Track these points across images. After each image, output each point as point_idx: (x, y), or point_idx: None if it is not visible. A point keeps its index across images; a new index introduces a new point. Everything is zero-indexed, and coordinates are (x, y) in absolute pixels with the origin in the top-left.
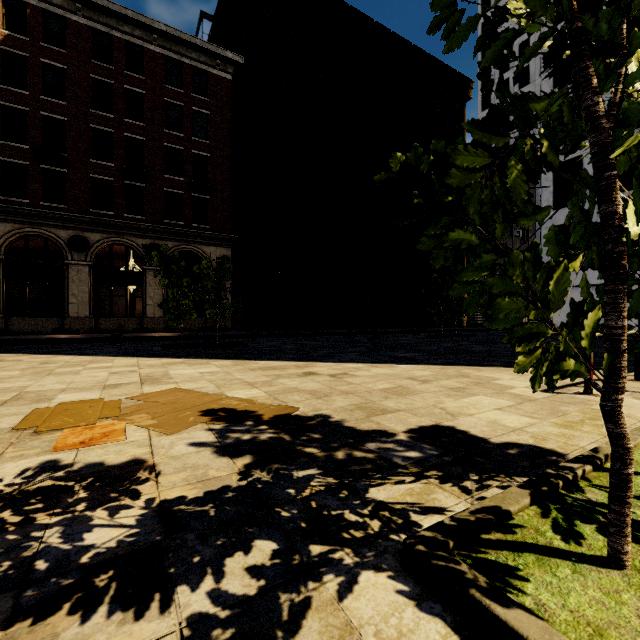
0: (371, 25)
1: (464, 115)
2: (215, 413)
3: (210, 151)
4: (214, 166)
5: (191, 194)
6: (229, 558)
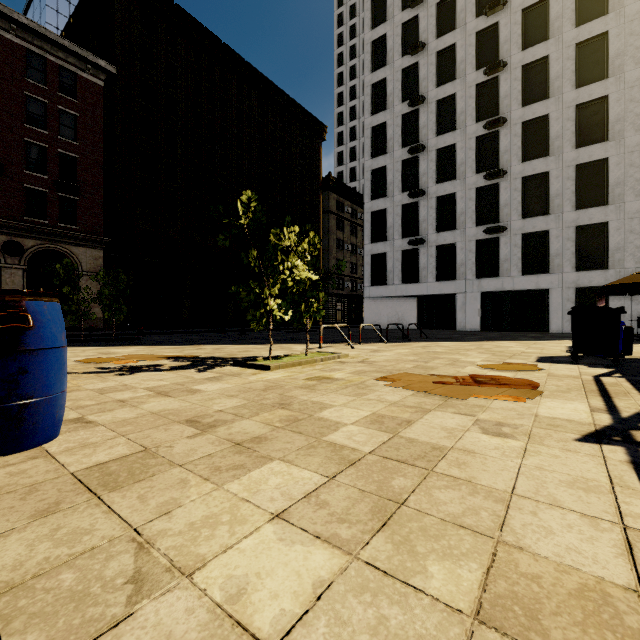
0: (243, 63)
1: (320, 153)
2: (167, 357)
3: (79, 153)
4: (84, 168)
5: (57, 193)
6: (198, 367)
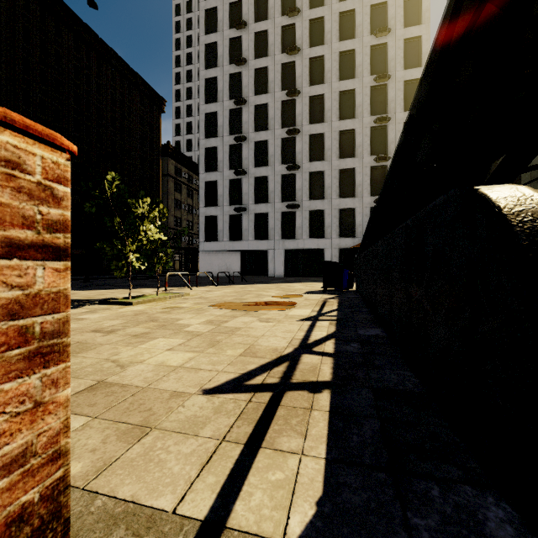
0: (80, 23)
1: (160, 122)
2: None
3: None
4: None
5: None
6: None
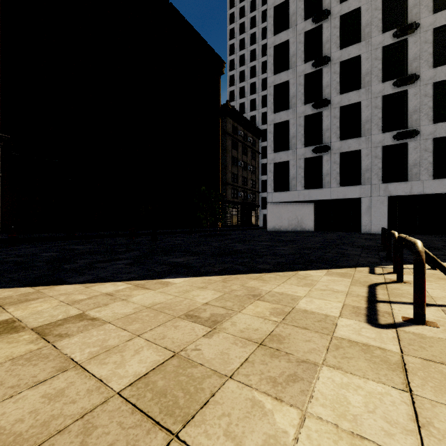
0: None
1: (220, 83)
2: None
3: None
4: None
5: None
6: None
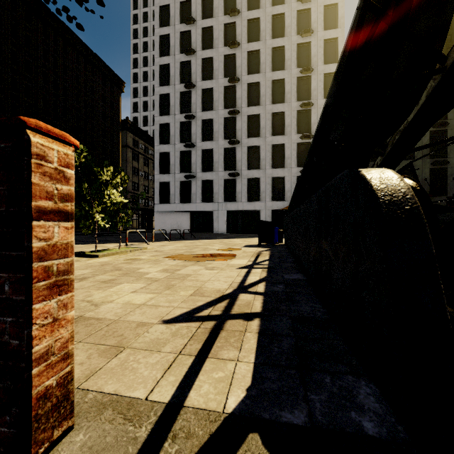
0: (49, 12)
1: (120, 101)
2: None
3: None
4: None
5: None
6: None
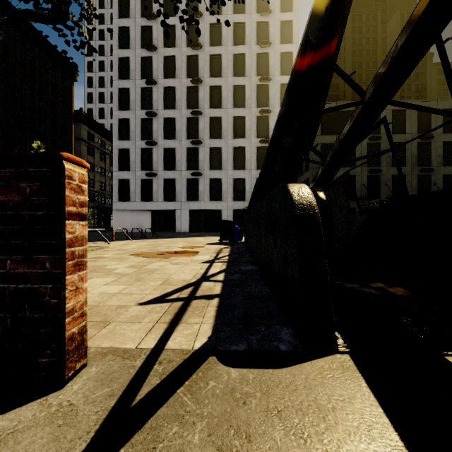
0: None
1: (72, 90)
2: None
3: None
4: None
5: None
6: None
